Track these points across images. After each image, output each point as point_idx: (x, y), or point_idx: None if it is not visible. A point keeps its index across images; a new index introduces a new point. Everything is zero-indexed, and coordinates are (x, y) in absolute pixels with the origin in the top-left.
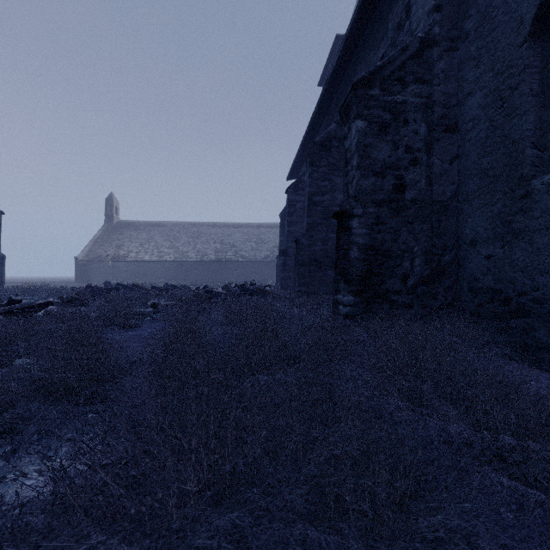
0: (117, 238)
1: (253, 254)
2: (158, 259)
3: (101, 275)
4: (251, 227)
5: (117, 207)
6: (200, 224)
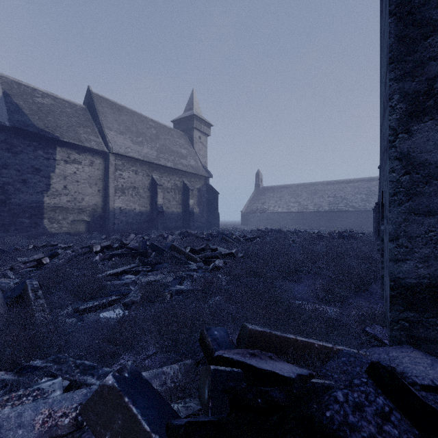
0: (261, 198)
1: (363, 205)
2: (287, 210)
3: (254, 221)
4: (361, 181)
5: (261, 178)
6: (316, 183)
